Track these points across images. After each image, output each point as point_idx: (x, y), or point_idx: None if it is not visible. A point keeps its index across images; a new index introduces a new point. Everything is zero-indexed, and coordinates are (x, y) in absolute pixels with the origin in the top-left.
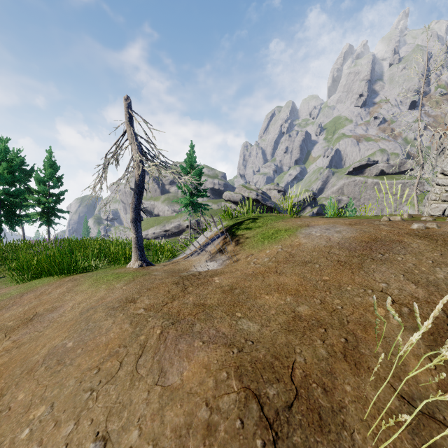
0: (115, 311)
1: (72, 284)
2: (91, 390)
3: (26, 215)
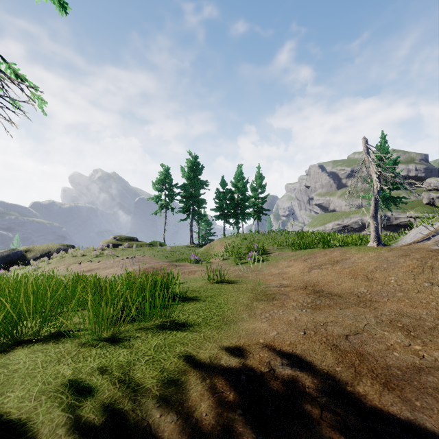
0: (401, 257)
1: (340, 251)
2: (413, 275)
3: (249, 214)
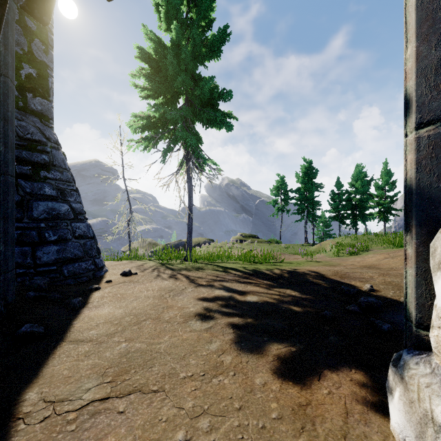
0: None
1: None
2: None
3: (370, 214)
